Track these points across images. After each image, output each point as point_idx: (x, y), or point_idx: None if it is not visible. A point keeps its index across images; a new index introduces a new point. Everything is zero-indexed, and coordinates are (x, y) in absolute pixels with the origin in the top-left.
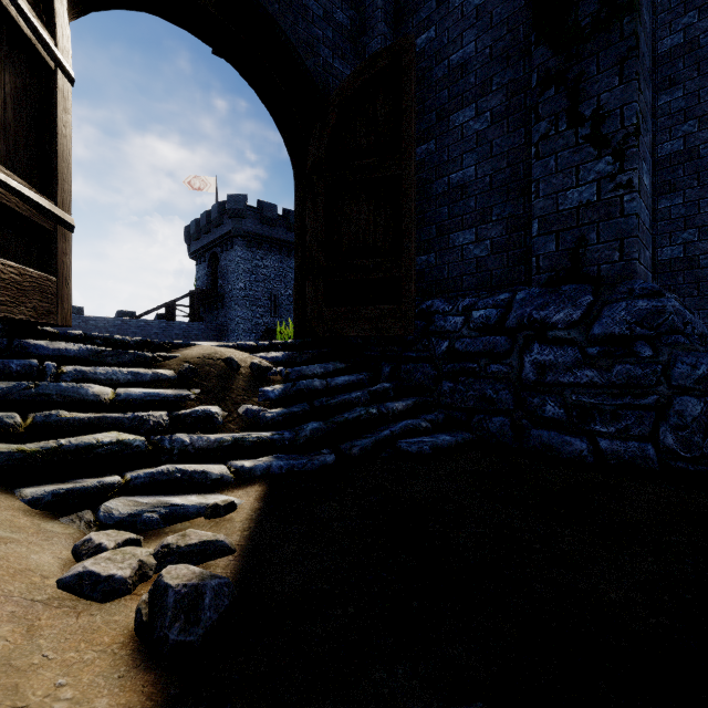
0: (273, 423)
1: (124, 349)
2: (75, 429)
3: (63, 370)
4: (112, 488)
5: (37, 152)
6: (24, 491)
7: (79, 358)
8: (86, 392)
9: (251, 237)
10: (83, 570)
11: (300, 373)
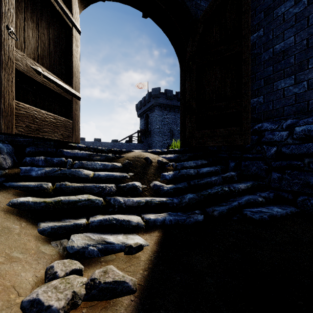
0: (168, 192)
1: (102, 153)
2: (72, 192)
3: (74, 162)
4: (80, 227)
5: (64, 65)
6: (41, 224)
7: (82, 157)
8: (81, 173)
9: (162, 105)
10: (35, 297)
11: (182, 165)
